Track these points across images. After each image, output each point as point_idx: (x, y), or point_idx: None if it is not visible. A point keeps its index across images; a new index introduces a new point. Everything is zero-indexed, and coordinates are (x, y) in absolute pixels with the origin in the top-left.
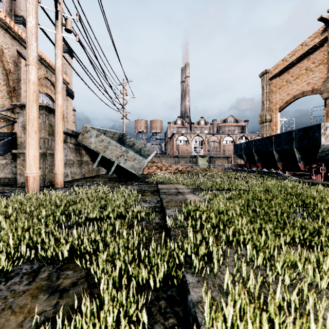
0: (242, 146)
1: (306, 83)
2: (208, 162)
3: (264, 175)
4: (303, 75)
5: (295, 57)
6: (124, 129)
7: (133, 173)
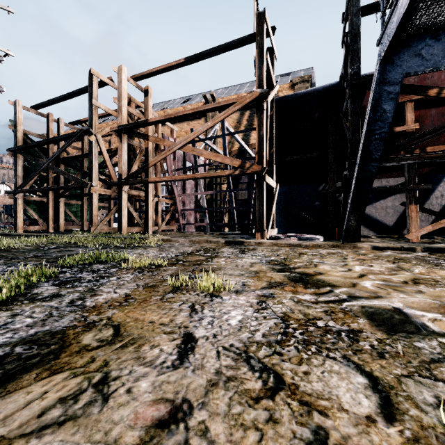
0: (12, 207)
1: None
2: None
3: None
4: None
5: None
6: None
7: None
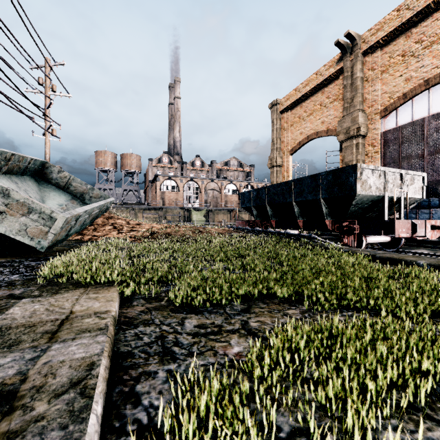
0: (251, 195)
1: (321, 121)
2: (205, 217)
3: (285, 237)
4: (317, 112)
5: (309, 87)
6: (48, 155)
7: (28, 244)
